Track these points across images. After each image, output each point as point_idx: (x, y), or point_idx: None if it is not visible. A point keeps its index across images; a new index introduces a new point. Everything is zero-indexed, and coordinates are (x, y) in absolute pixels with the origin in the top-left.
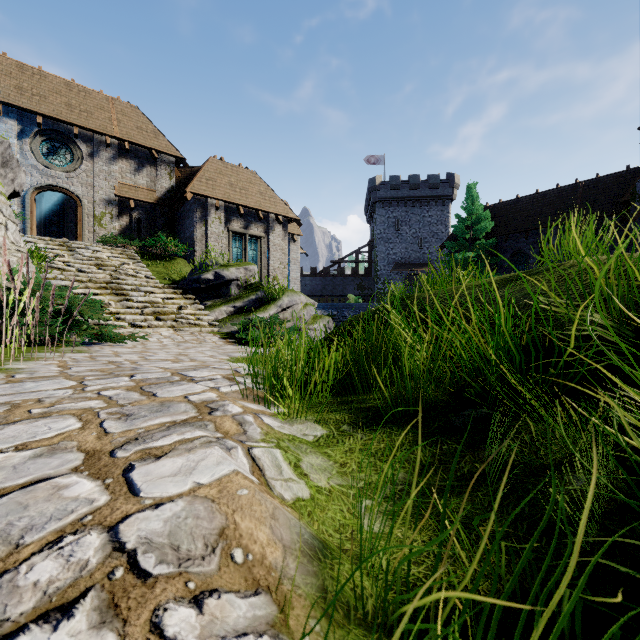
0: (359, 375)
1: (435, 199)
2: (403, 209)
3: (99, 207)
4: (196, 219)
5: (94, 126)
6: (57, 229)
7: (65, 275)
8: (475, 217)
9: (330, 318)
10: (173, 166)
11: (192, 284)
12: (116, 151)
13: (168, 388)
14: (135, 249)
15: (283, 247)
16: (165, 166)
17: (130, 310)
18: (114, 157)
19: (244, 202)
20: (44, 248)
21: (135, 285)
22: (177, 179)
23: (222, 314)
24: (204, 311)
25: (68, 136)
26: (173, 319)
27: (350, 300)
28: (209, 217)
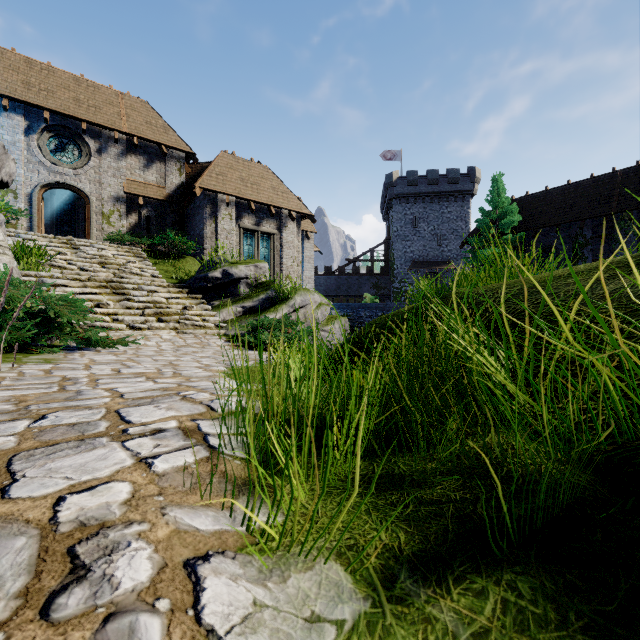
0: (403, 415)
1: (455, 194)
2: (421, 205)
3: (107, 204)
4: (206, 215)
5: (102, 121)
6: (68, 229)
7: (66, 274)
8: (501, 211)
9: (346, 319)
10: (183, 162)
11: (199, 283)
12: (125, 147)
13: (58, 460)
14: (143, 247)
15: (296, 244)
16: (175, 162)
17: (129, 311)
18: (123, 153)
19: (255, 197)
20: (47, 246)
21: (138, 284)
22: (187, 175)
23: (230, 315)
24: (211, 311)
25: (76, 132)
26: (176, 320)
27: (366, 300)
28: (219, 213)
